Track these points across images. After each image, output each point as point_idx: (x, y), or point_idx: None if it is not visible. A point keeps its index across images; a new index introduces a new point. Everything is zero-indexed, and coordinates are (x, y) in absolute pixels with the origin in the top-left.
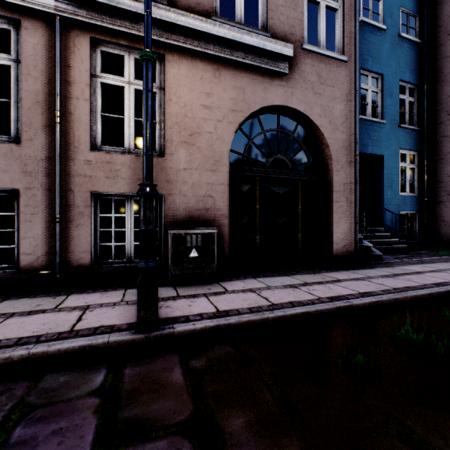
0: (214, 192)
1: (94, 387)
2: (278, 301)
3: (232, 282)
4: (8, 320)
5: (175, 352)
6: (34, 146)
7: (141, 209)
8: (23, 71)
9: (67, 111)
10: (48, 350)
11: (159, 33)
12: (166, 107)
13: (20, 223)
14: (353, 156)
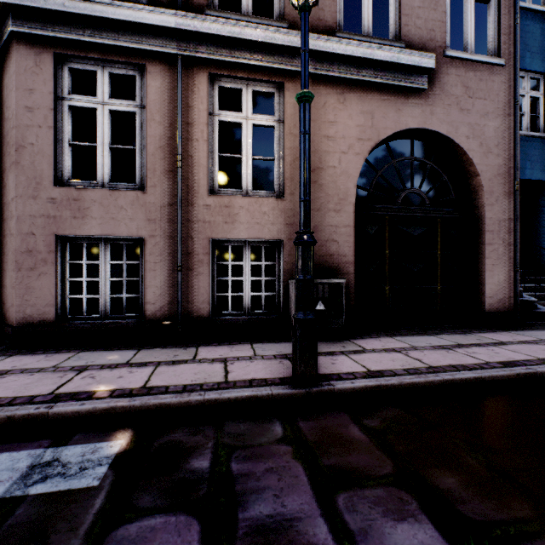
0: (338, 235)
1: (278, 436)
2: (435, 364)
3: (365, 340)
4: (159, 368)
5: (340, 410)
6: (157, 193)
7: (300, 258)
8: (147, 116)
9: (187, 154)
10: (220, 398)
11: (279, 60)
12: (286, 141)
13: (145, 272)
14: (512, 185)
